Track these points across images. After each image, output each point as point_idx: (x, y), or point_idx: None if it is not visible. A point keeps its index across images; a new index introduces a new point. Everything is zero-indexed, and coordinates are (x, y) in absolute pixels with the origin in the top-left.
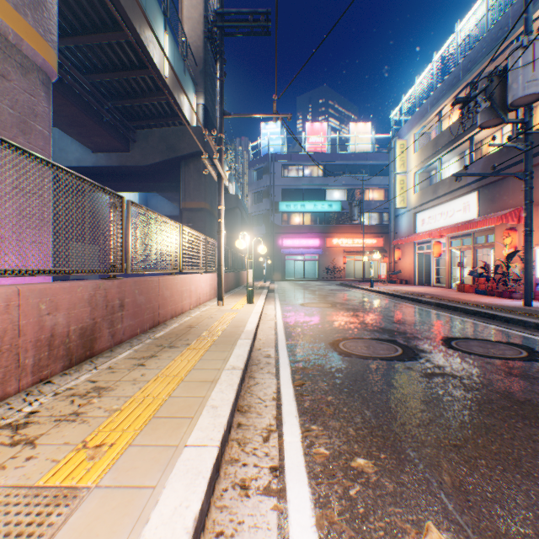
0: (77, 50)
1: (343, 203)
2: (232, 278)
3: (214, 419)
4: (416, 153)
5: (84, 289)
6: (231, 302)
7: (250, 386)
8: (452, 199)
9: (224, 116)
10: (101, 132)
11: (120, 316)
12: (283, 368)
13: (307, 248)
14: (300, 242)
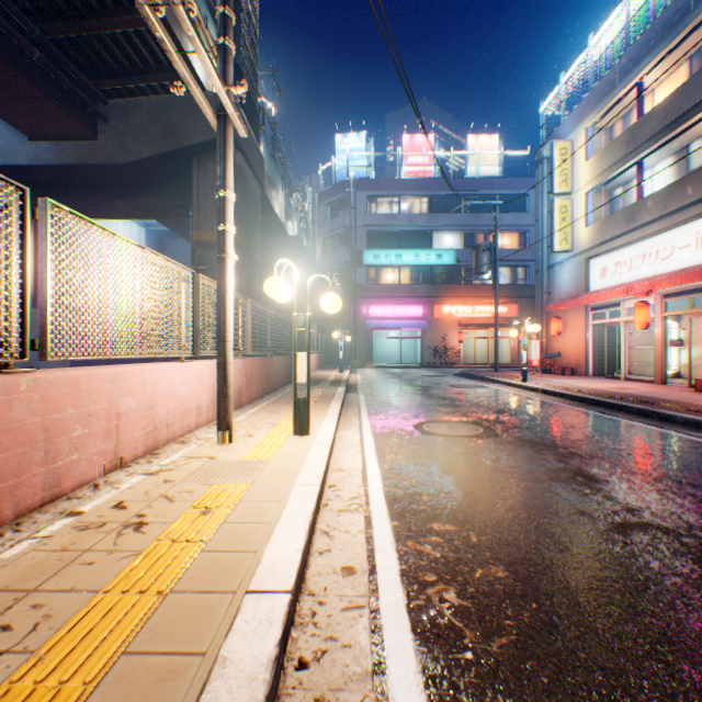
0: None
1: (458, 252)
2: (280, 366)
3: None
4: (591, 159)
5: None
6: (258, 428)
7: None
8: (669, 227)
9: None
10: (24, 87)
11: None
12: None
13: (405, 319)
14: (394, 311)
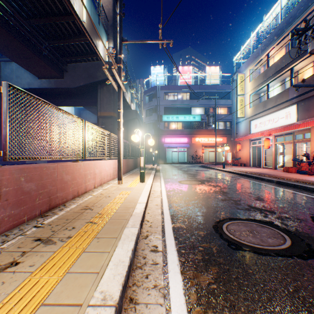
0: None
1: (202, 116)
2: (131, 162)
3: None
4: (251, 82)
5: None
6: (128, 181)
7: None
8: (277, 110)
9: (122, 42)
10: (41, 63)
11: None
12: (172, 274)
13: (180, 143)
14: (175, 140)
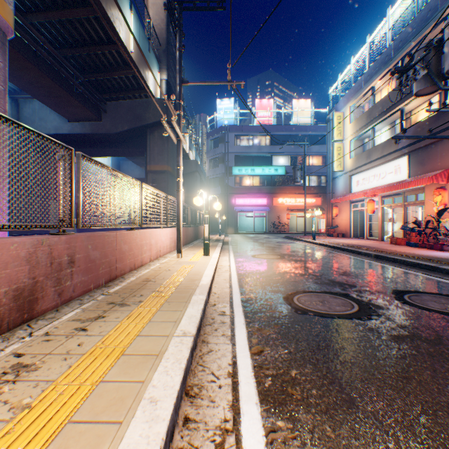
0: (49, 25)
1: (287, 168)
2: (191, 232)
3: (149, 427)
4: (351, 123)
5: (20, 246)
6: (189, 254)
7: (202, 355)
8: (384, 162)
9: (182, 84)
10: (75, 102)
11: (69, 272)
12: (238, 329)
13: (256, 206)
14: (250, 201)
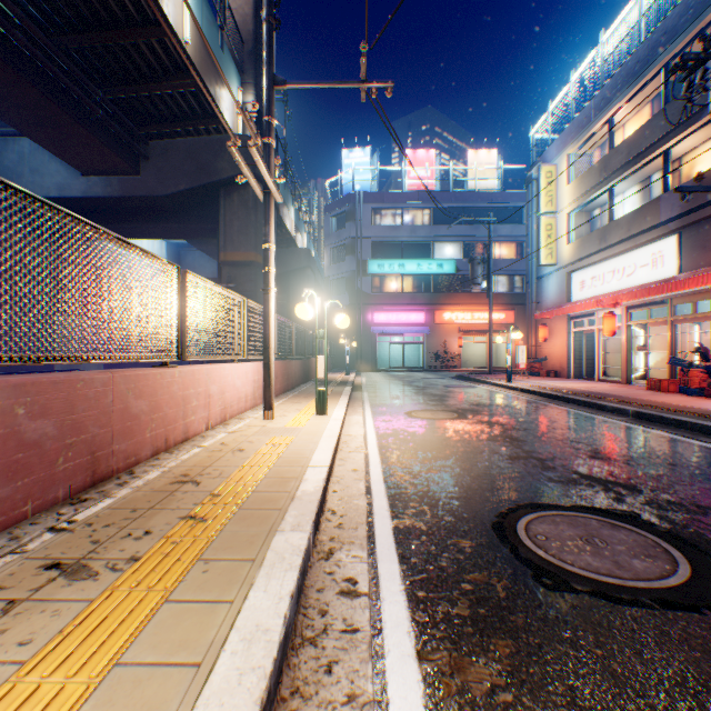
0: None
1: (458, 262)
2: (296, 369)
3: None
4: (571, 184)
5: None
6: (288, 412)
7: None
8: (633, 248)
9: (274, 86)
10: (88, 138)
11: None
12: (396, 662)
13: (408, 325)
14: (397, 318)
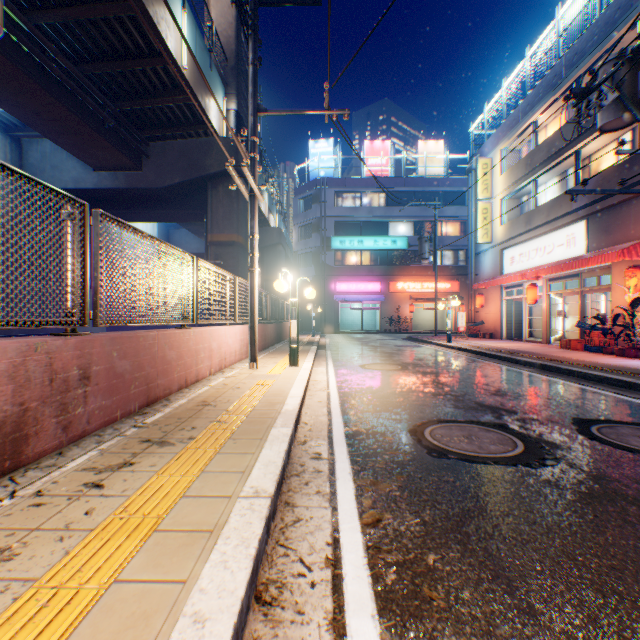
0: (64, 29)
1: (409, 238)
2: (271, 331)
3: None
4: (503, 174)
5: None
6: (268, 364)
7: (285, 527)
8: (551, 230)
9: (258, 113)
10: (102, 143)
11: (82, 394)
12: (342, 482)
13: (366, 293)
14: (357, 287)
